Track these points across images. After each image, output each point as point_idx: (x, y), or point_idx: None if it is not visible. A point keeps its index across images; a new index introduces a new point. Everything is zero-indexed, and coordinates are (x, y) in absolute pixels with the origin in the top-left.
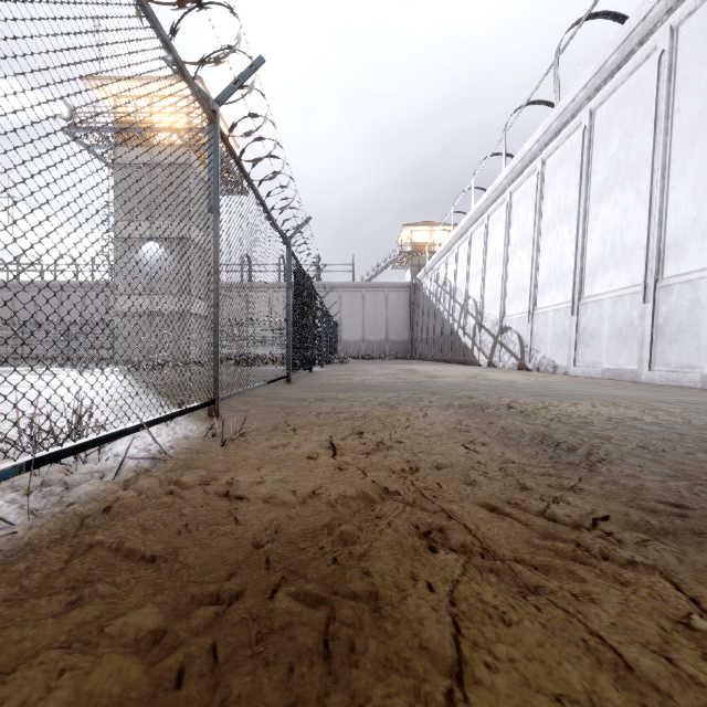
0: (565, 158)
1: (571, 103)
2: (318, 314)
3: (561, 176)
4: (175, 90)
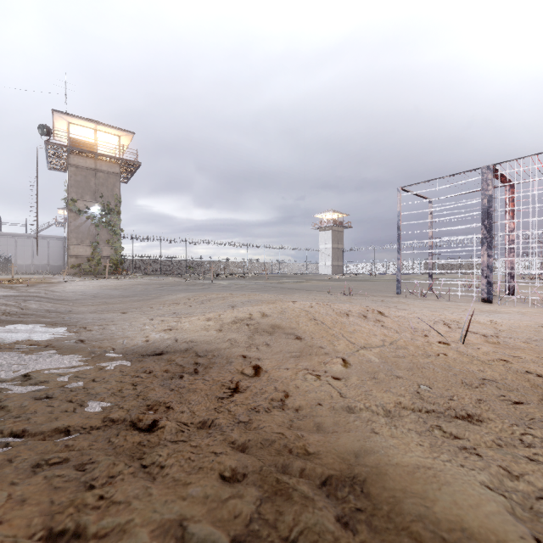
0: None
1: None
2: None
3: None
4: None
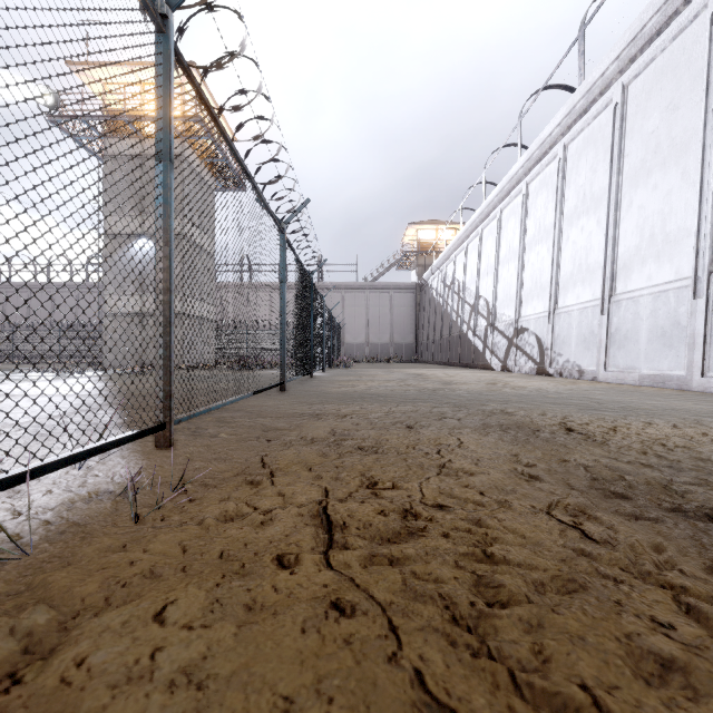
0: (591, 141)
1: (600, 78)
2: (319, 314)
3: (587, 161)
4: None
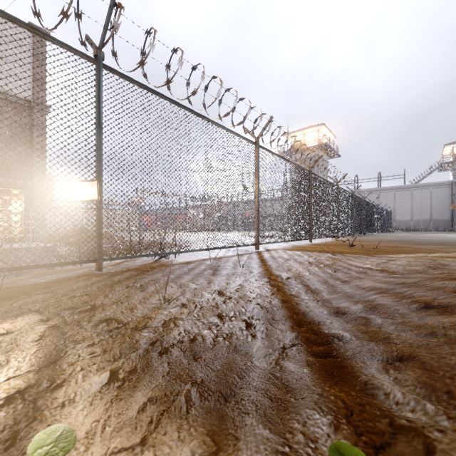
0: None
1: None
2: (375, 212)
3: None
4: (313, 129)
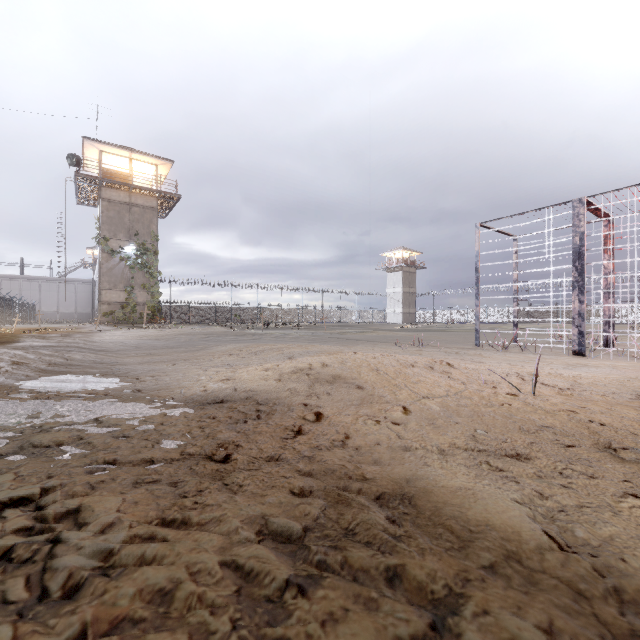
0: None
1: None
2: (16, 306)
3: None
4: None
